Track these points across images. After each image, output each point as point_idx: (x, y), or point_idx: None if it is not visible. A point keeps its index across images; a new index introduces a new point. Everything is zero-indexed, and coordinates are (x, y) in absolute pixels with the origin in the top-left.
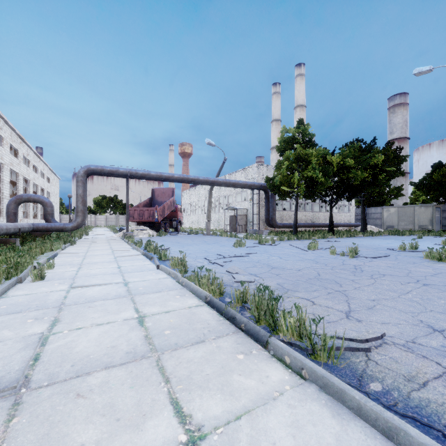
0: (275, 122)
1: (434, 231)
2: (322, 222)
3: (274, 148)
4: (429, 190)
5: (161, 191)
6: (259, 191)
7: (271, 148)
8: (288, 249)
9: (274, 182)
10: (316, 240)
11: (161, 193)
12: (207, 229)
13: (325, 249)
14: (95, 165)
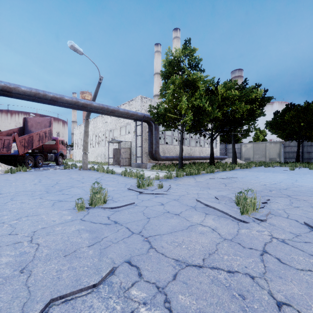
0: (157, 75)
1: (282, 162)
2: (197, 155)
3: (156, 96)
4: (280, 129)
5: (36, 120)
6: (142, 122)
7: (154, 95)
8: (197, 215)
9: (158, 111)
10: (211, 177)
11: (36, 123)
12: (83, 163)
13: (266, 208)
14: None
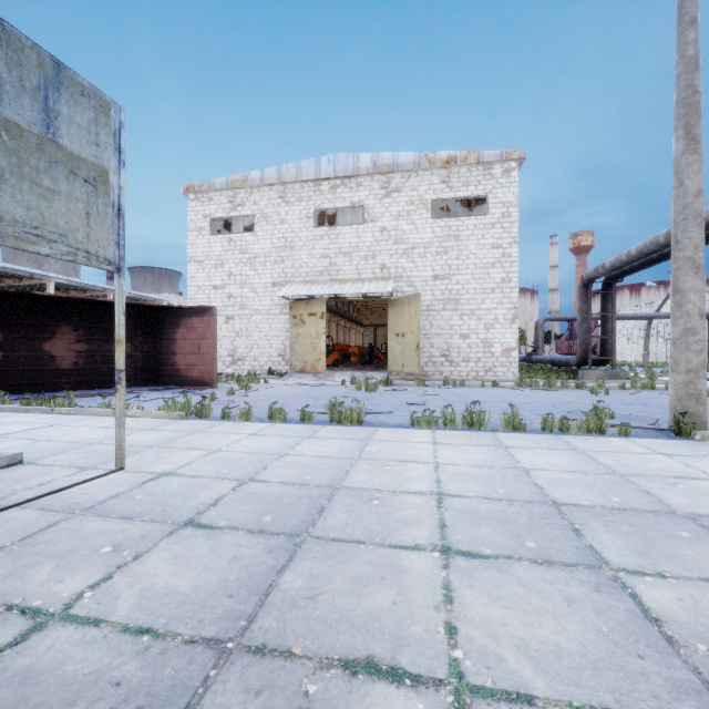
0: None
1: None
2: None
3: None
4: None
5: None
6: None
7: None
8: None
9: None
10: None
11: None
12: (644, 361)
13: None
14: (550, 315)
